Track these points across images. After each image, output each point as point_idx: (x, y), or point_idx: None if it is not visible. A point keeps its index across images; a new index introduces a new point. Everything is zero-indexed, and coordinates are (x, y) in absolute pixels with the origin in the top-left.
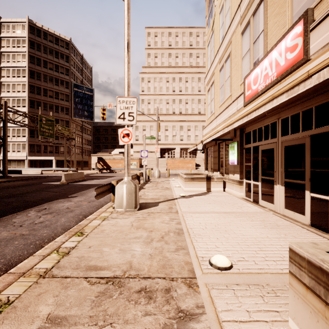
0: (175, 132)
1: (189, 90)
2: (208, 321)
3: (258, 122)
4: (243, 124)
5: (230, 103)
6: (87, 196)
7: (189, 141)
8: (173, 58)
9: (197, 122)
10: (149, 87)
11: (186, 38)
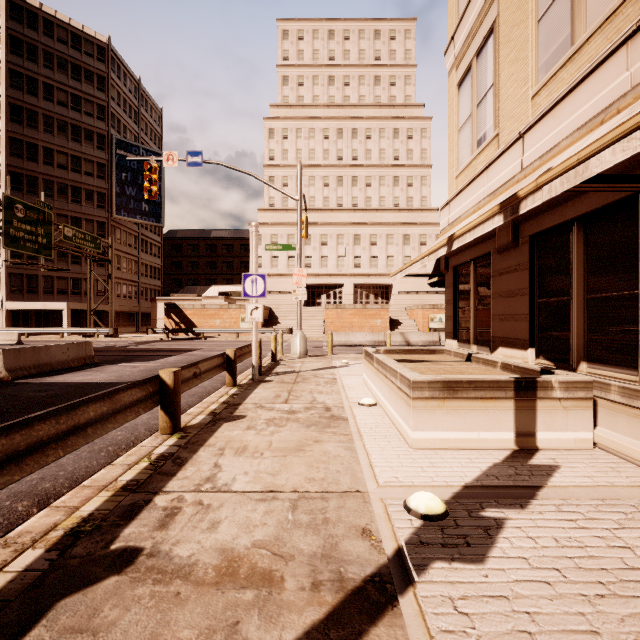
0: (342, 249)
1: (374, 156)
2: None
3: None
4: None
5: None
6: None
7: (375, 269)
8: (338, 87)
9: (391, 227)
10: (285, 149)
11: (367, 44)
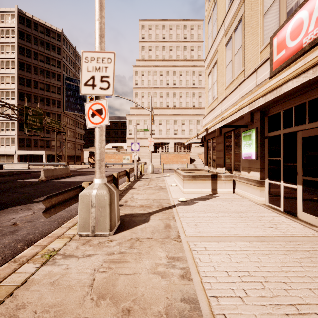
0: (169, 126)
1: (183, 83)
2: None
3: (295, 96)
4: (268, 103)
5: (243, 79)
6: None
7: (184, 135)
8: (167, 51)
9: (191, 116)
10: (143, 80)
11: (180, 31)
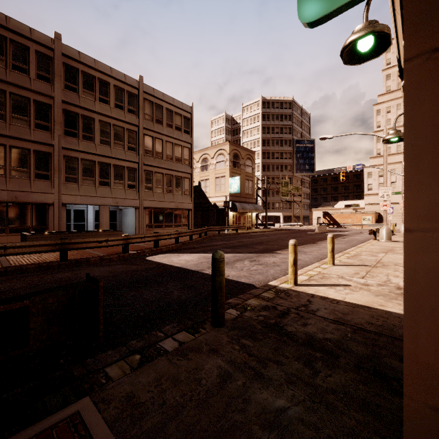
0: None
1: None
2: None
3: None
4: None
5: None
6: (350, 238)
7: None
8: None
9: None
10: (388, 119)
11: None
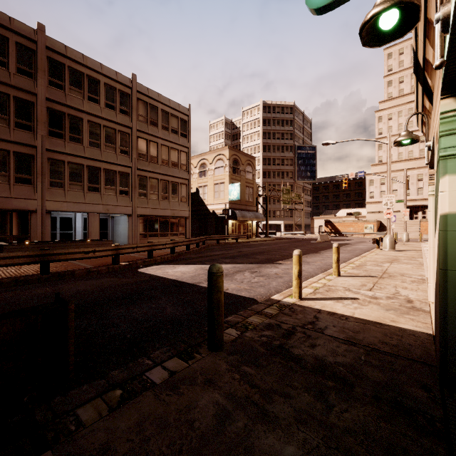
0: None
1: None
2: (423, 259)
3: None
4: None
5: None
6: (353, 247)
7: None
8: None
9: None
10: (390, 126)
11: None
